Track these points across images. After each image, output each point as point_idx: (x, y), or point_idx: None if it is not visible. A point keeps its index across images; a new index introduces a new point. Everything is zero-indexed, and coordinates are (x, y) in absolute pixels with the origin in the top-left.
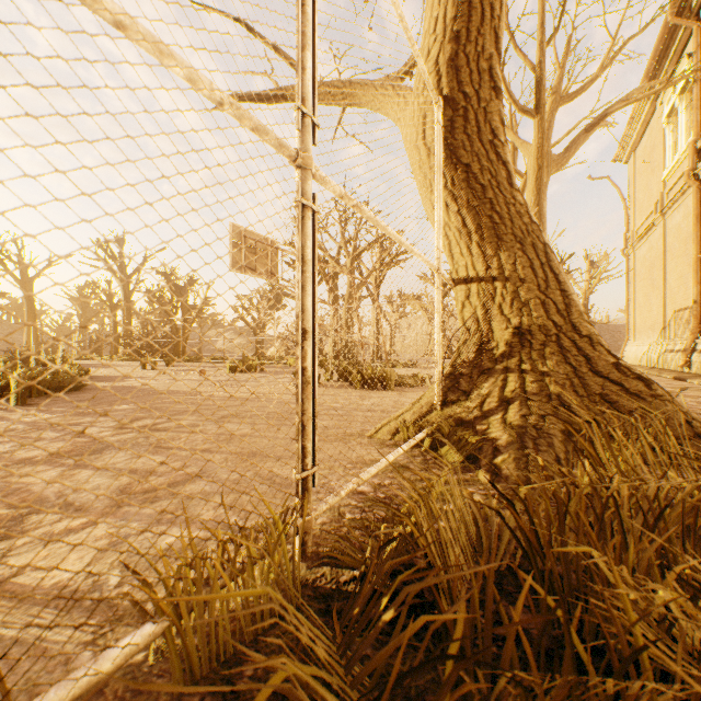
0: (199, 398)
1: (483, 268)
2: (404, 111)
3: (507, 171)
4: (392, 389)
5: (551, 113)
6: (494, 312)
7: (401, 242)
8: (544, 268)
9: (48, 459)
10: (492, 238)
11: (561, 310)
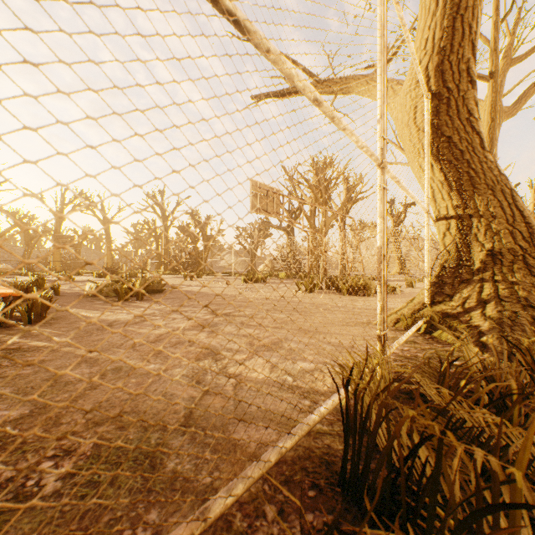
0: (241, 298)
1: (461, 209)
2: (393, 98)
3: (480, 138)
4: (372, 295)
5: (502, 73)
6: (470, 240)
7: (413, 197)
8: (511, 207)
9: (193, 328)
10: (468, 187)
11: (525, 237)
